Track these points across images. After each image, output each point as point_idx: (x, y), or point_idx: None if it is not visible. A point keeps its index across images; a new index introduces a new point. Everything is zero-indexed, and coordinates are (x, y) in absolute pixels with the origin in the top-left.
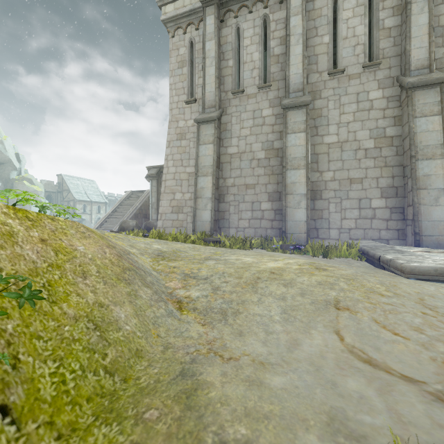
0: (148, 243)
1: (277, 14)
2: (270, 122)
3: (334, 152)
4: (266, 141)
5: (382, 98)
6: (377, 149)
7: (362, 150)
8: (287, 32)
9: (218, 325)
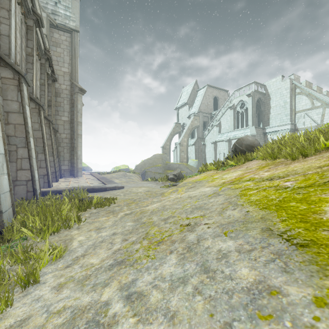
0: None
1: None
2: None
3: None
4: None
5: None
6: None
7: None
8: None
9: None
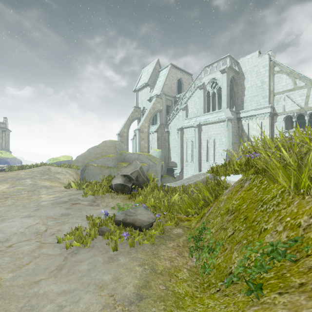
0: None
1: None
2: None
3: None
4: None
5: None
6: None
7: None
8: None
9: None
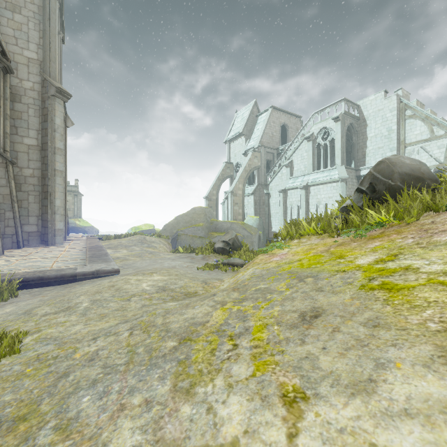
0: (179, 304)
1: None
2: None
3: None
4: None
5: None
6: None
7: None
8: None
9: (221, 279)
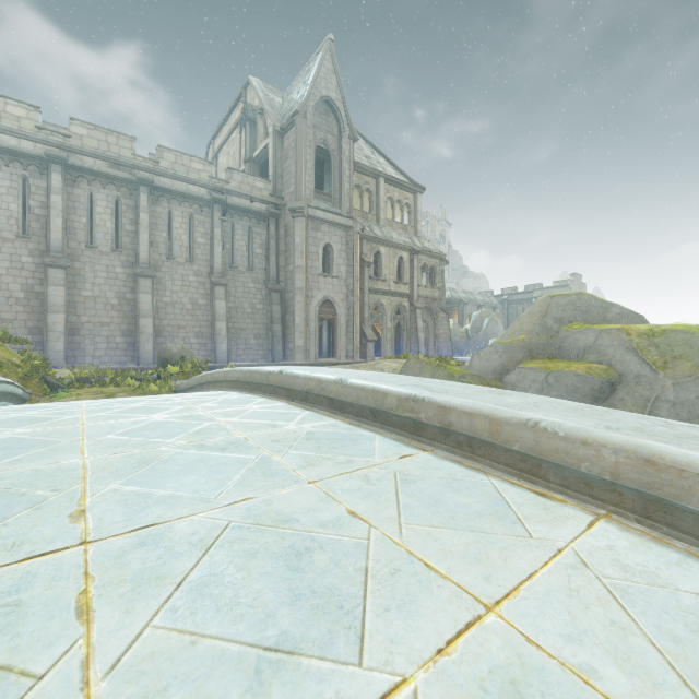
0: None
1: (38, 182)
2: (31, 269)
3: (90, 303)
4: (26, 284)
5: (124, 273)
6: (120, 305)
7: (110, 304)
8: (49, 204)
9: None
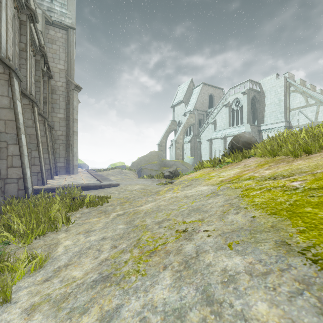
0: None
1: None
2: None
3: None
4: None
5: None
6: None
7: None
8: None
9: None
